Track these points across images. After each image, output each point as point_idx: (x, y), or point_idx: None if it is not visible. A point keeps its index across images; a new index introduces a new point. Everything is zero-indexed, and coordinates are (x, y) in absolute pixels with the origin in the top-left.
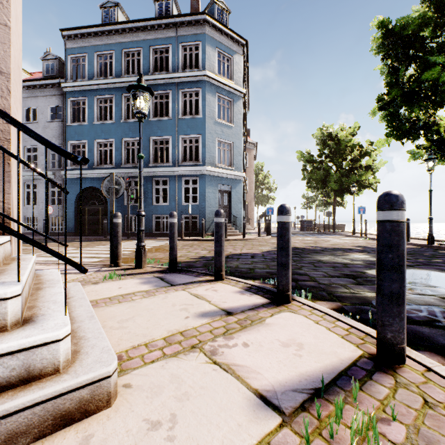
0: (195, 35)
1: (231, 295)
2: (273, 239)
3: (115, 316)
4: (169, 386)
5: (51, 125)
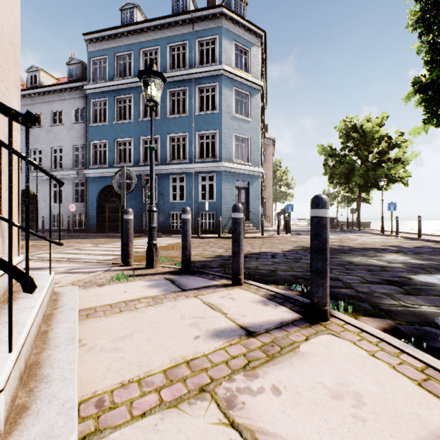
0: (212, 29)
1: (251, 306)
2: (293, 237)
3: (110, 331)
4: None
5: (75, 126)
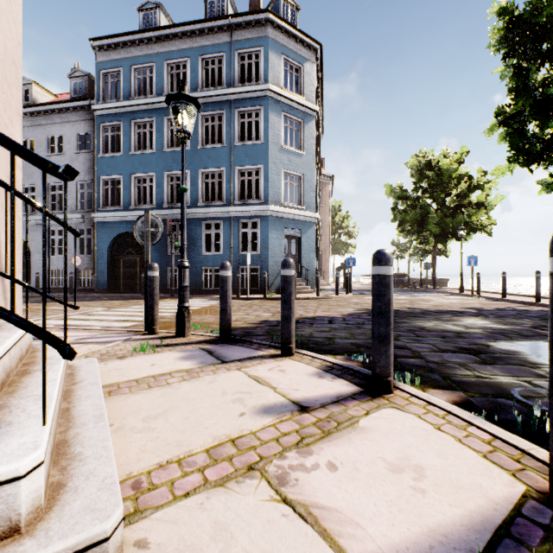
0: (255, 39)
1: (305, 379)
2: (355, 298)
3: (140, 410)
4: (209, 549)
5: (79, 157)
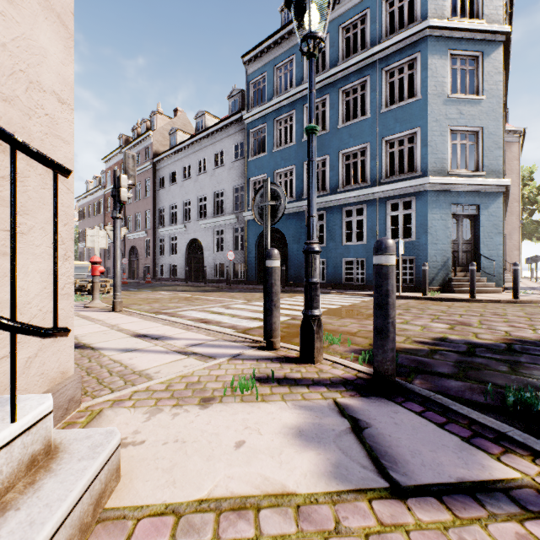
0: None
1: None
2: None
3: None
4: None
5: (234, 165)
